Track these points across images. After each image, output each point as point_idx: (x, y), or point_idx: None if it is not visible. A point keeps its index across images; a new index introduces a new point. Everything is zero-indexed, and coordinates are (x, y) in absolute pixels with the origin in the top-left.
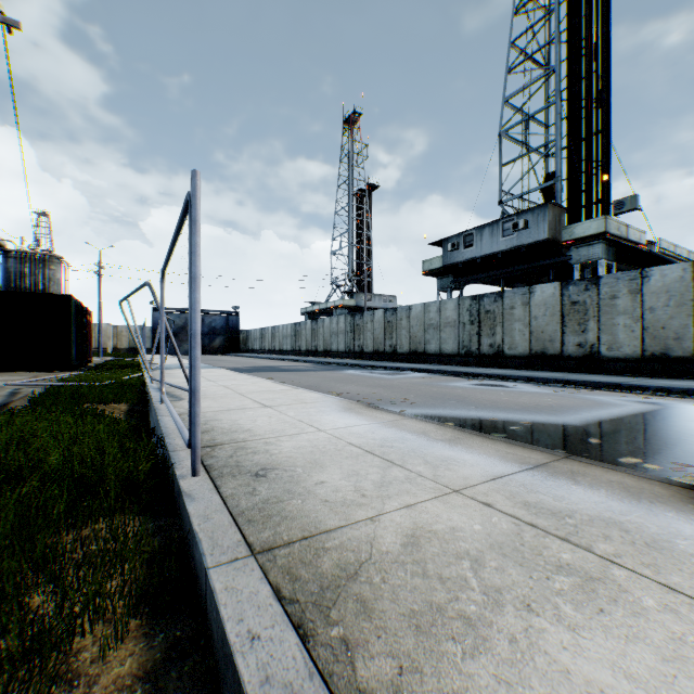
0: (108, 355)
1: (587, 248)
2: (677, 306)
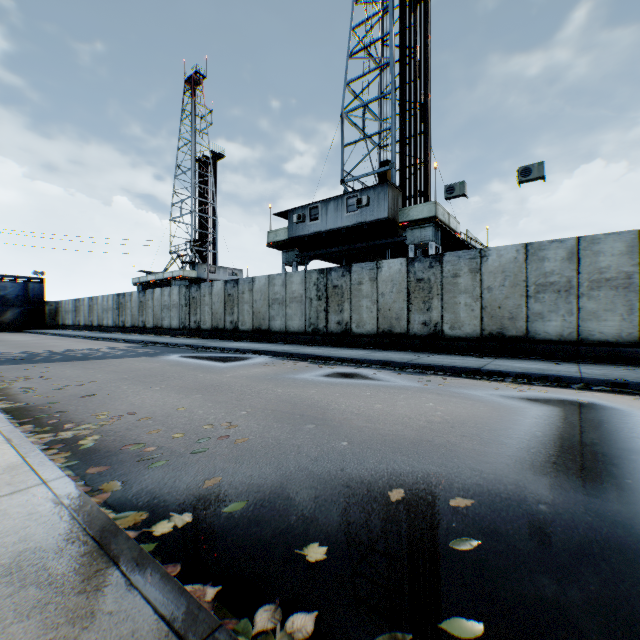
0: None
1: (420, 231)
2: (512, 286)
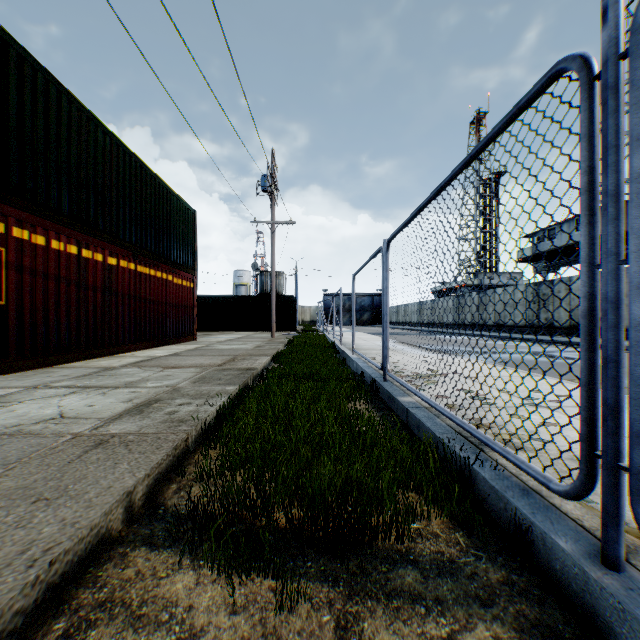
0: (300, 325)
1: None
2: None
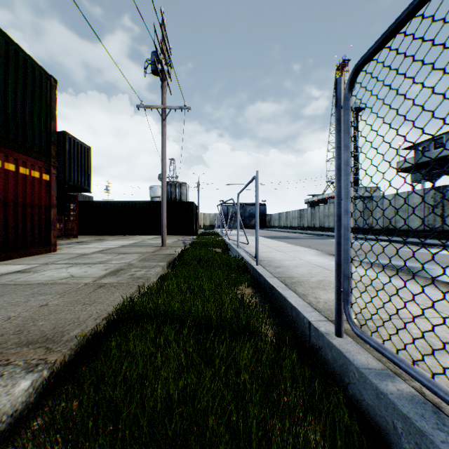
0: (201, 228)
1: None
2: None
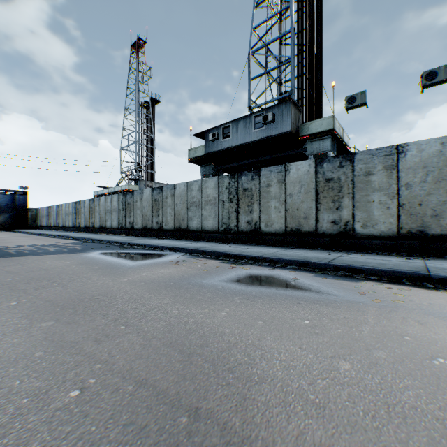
0: None
1: (319, 142)
2: (435, 181)
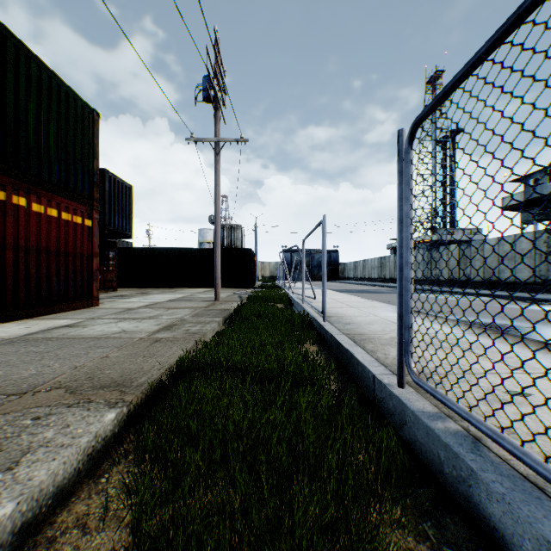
0: (260, 280)
1: None
2: None
